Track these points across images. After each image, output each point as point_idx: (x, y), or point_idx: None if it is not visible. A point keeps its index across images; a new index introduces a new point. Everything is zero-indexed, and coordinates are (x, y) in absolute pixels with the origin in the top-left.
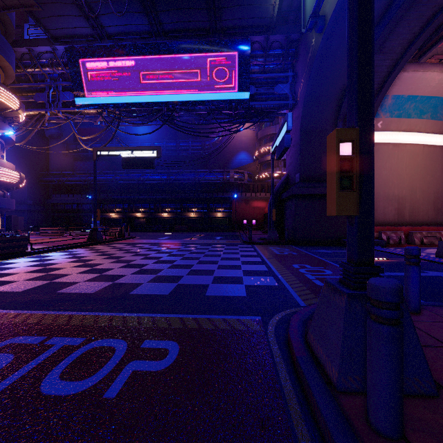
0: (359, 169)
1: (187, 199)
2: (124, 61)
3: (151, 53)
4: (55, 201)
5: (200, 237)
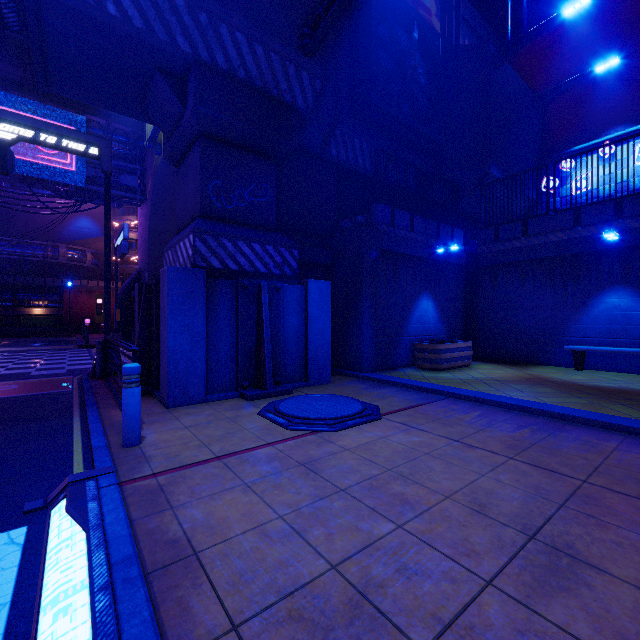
0: (106, 308)
1: None
2: None
3: None
4: None
5: (2, 344)
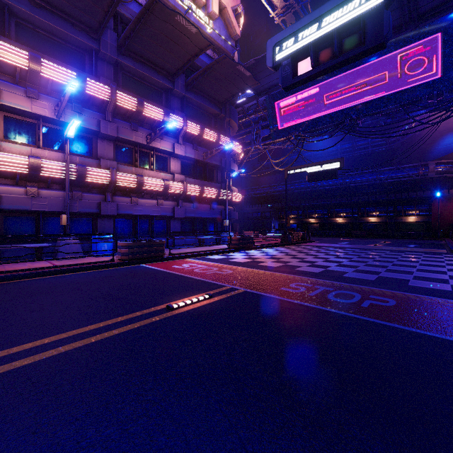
0: None
1: (366, 203)
2: (310, 91)
3: (334, 75)
4: (246, 210)
5: (385, 243)
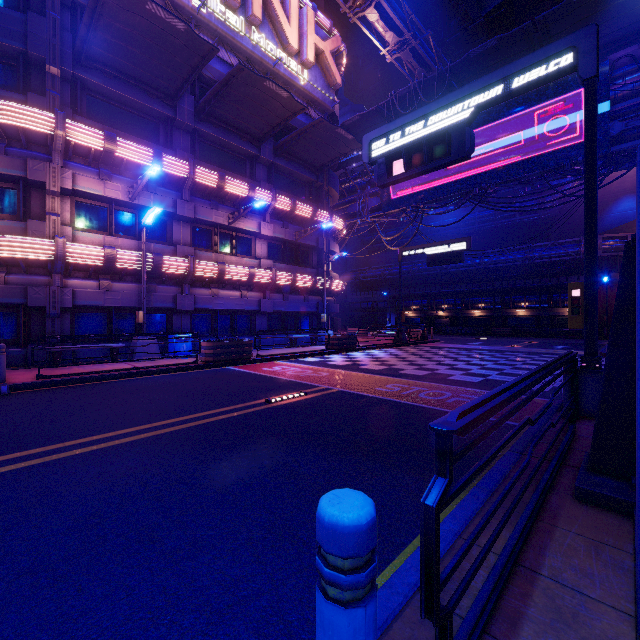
0: (586, 303)
1: (511, 290)
2: None
3: None
4: (352, 299)
5: (529, 344)
